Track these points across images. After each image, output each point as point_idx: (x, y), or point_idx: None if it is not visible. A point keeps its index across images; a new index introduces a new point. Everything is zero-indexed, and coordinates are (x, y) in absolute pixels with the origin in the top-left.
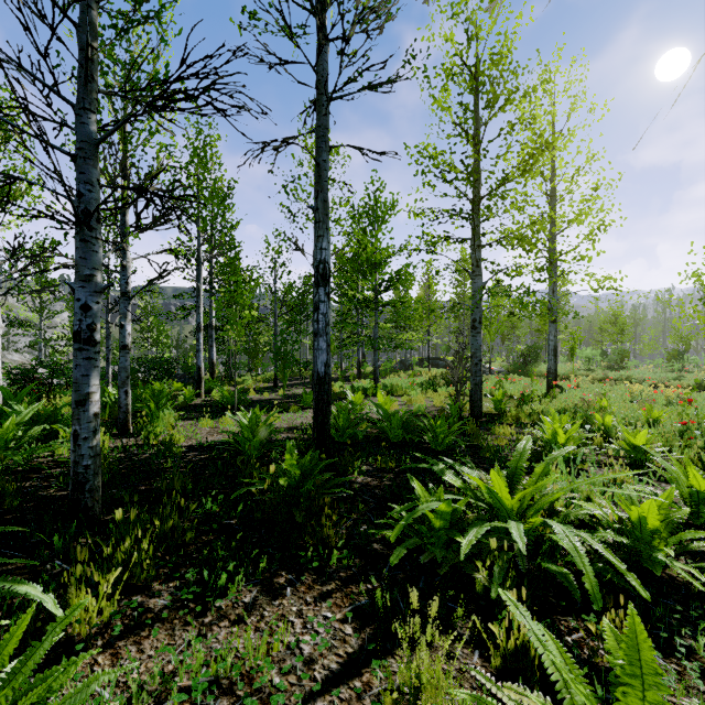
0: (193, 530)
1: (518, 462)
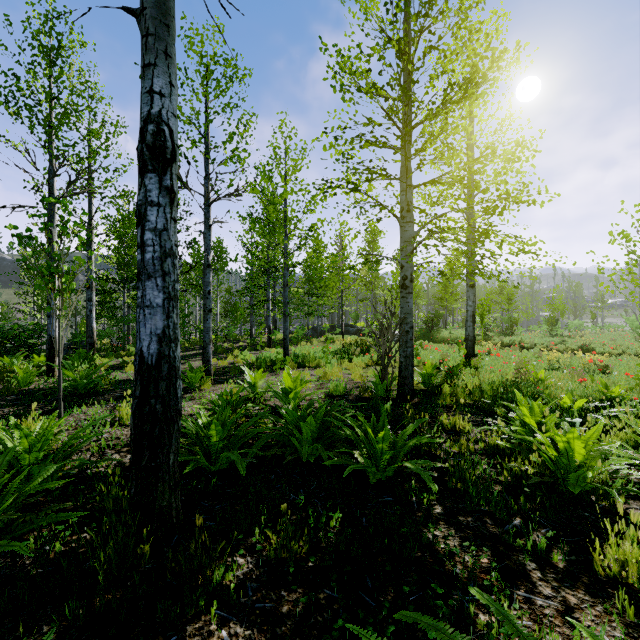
0: None
1: None
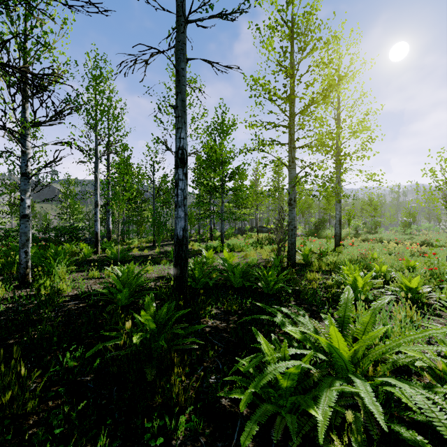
0: (35, 398)
1: (345, 311)
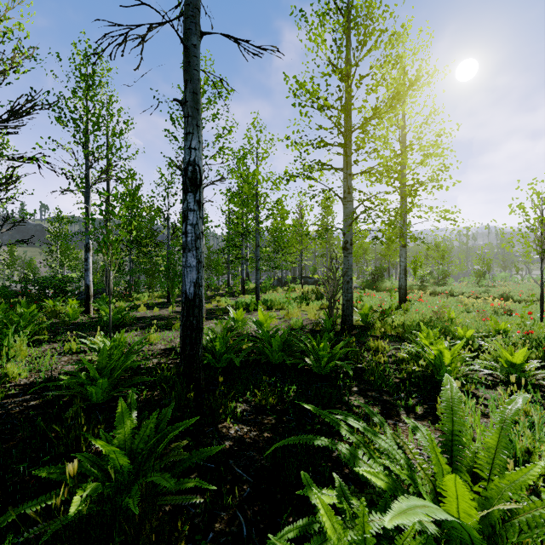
0: None
1: (452, 423)
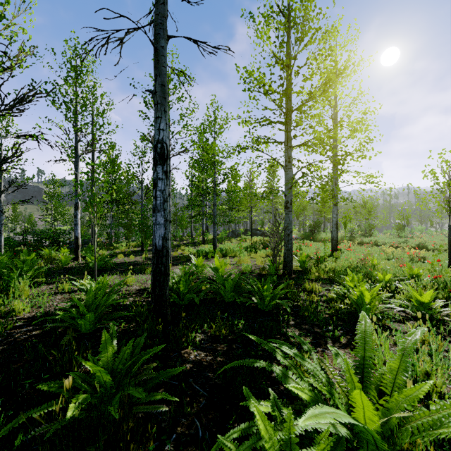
0: None
1: (364, 350)
